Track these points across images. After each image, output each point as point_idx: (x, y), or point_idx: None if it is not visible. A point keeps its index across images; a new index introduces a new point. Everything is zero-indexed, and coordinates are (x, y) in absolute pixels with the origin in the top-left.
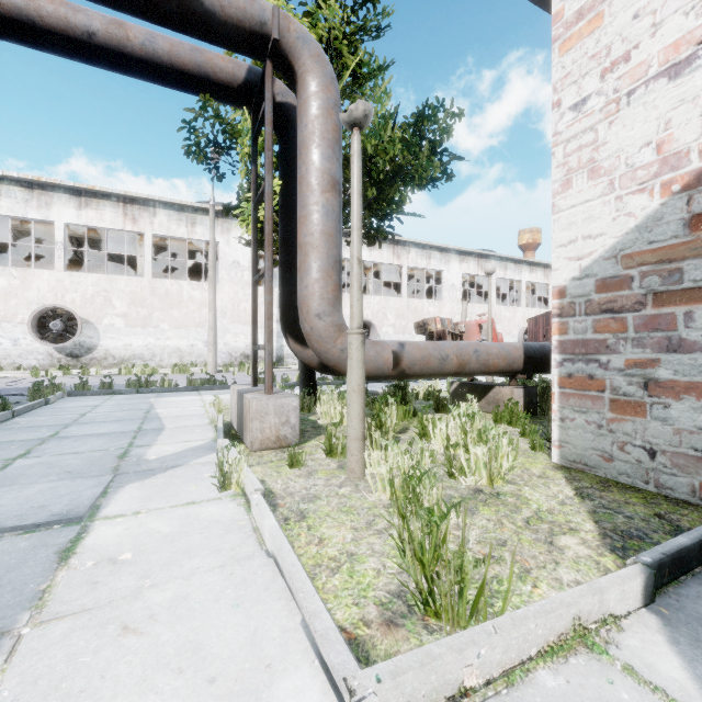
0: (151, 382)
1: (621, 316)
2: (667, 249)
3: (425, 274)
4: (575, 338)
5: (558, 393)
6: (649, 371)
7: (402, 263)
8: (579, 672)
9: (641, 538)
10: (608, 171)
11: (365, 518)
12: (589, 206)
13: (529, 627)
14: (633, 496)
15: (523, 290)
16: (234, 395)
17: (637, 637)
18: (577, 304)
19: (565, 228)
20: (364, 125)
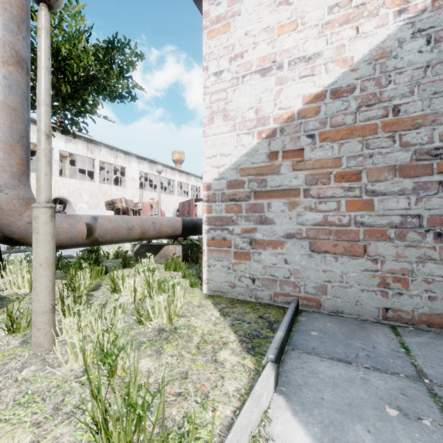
0: None
1: (239, 203)
2: (260, 168)
3: (113, 168)
4: (216, 215)
5: (207, 249)
6: (252, 234)
7: (94, 157)
8: None
9: (258, 336)
10: (233, 118)
11: (52, 401)
12: (223, 136)
13: None
14: (247, 307)
15: (176, 185)
16: None
17: (279, 422)
18: (217, 195)
19: (211, 147)
20: (54, 6)
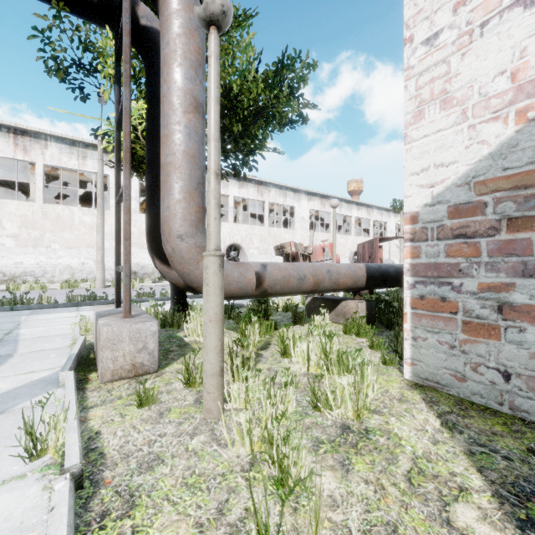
0: (28, 299)
1: (474, 241)
2: (523, 175)
3: (282, 209)
4: (427, 261)
5: (411, 313)
6: (504, 295)
7: (264, 200)
8: None
9: None
10: (460, 101)
11: (216, 497)
12: (441, 135)
13: None
14: (494, 422)
15: (353, 223)
16: (94, 317)
17: None
18: (429, 229)
19: (417, 157)
20: (223, 25)
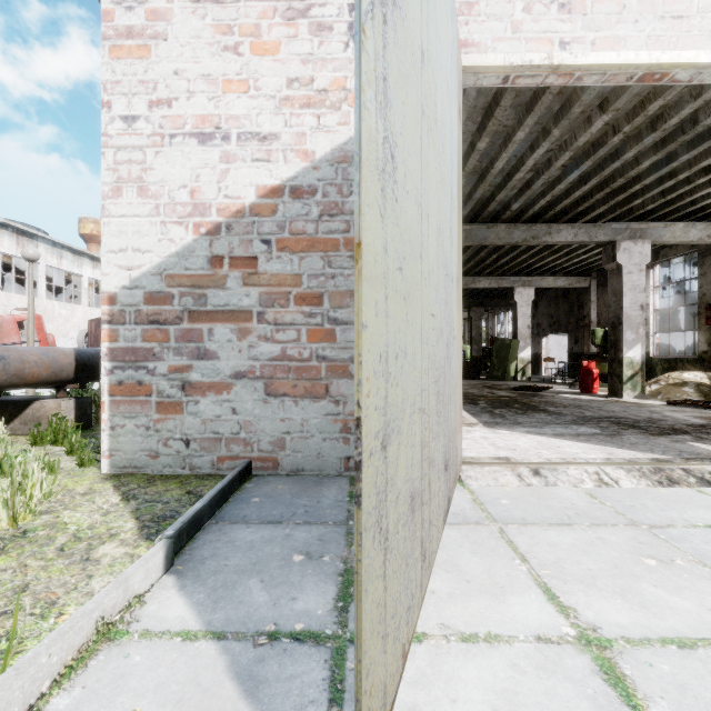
0: None
1: (165, 328)
2: (198, 277)
3: None
4: (126, 346)
5: (109, 401)
6: (186, 375)
7: None
8: (98, 669)
9: (173, 516)
10: (155, 195)
11: None
12: (139, 221)
13: (40, 664)
14: (173, 483)
15: (85, 286)
16: None
17: (156, 602)
18: (128, 312)
19: (116, 235)
20: None
